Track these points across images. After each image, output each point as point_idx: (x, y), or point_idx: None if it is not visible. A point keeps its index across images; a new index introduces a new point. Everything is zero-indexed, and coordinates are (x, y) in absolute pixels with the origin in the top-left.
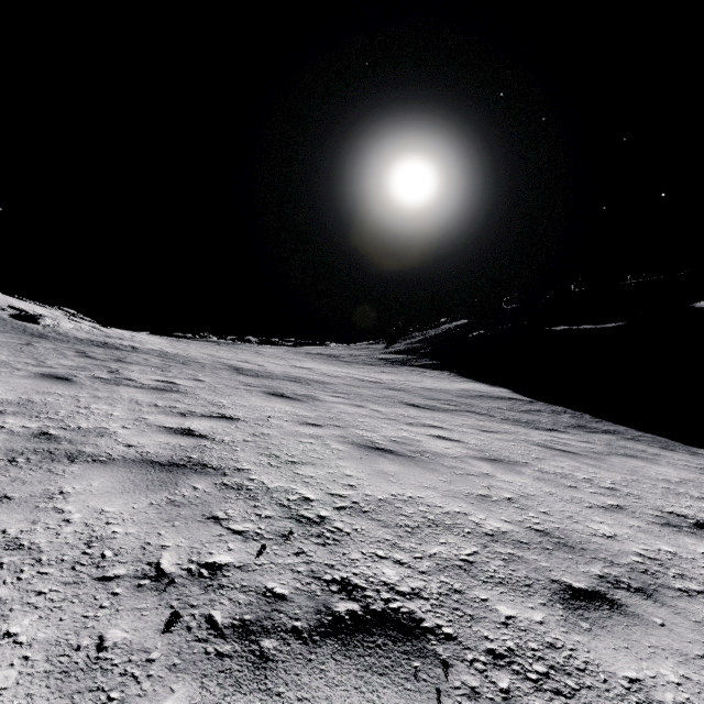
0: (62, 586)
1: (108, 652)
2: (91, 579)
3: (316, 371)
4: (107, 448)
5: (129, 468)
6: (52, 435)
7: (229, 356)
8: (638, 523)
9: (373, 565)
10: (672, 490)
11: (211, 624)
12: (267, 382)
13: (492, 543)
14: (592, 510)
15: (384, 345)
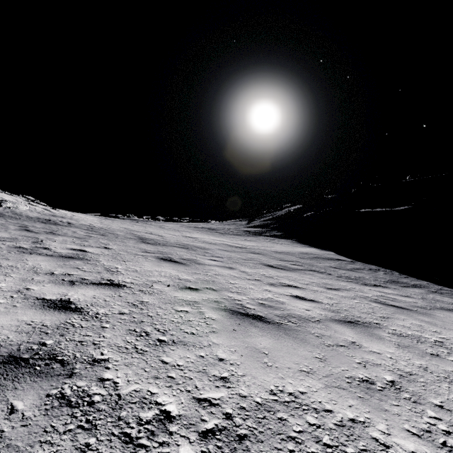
0: None
1: None
2: None
3: (200, 239)
4: None
5: None
6: None
7: (139, 229)
8: None
9: None
10: None
11: None
12: (162, 248)
13: None
14: None
15: (246, 222)
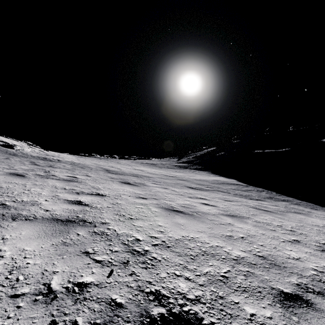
0: None
1: None
2: (6, 296)
3: (145, 171)
4: (34, 212)
5: (44, 223)
6: (6, 205)
7: (104, 164)
8: (309, 250)
9: (173, 281)
10: (321, 230)
11: None
12: (121, 176)
13: (237, 265)
14: (285, 243)
15: (177, 159)
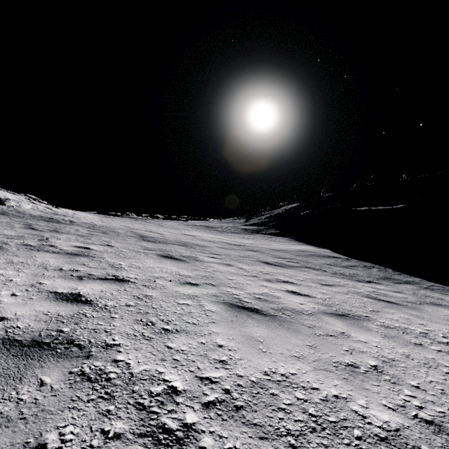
0: None
1: None
2: None
3: (199, 237)
4: None
5: None
6: None
7: (139, 227)
8: None
9: None
10: None
11: None
12: (162, 246)
13: None
14: None
15: (244, 220)
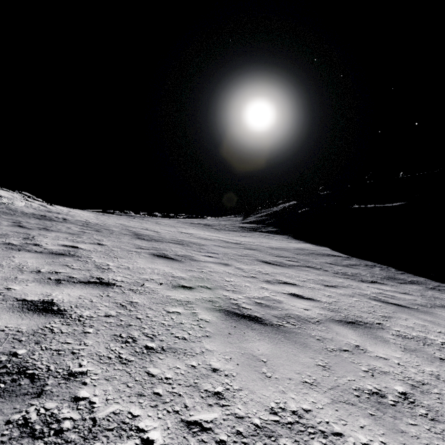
0: None
1: None
2: None
3: (195, 235)
4: None
5: None
6: None
7: (135, 225)
8: None
9: None
10: None
11: None
12: (157, 244)
13: None
14: None
15: (242, 218)
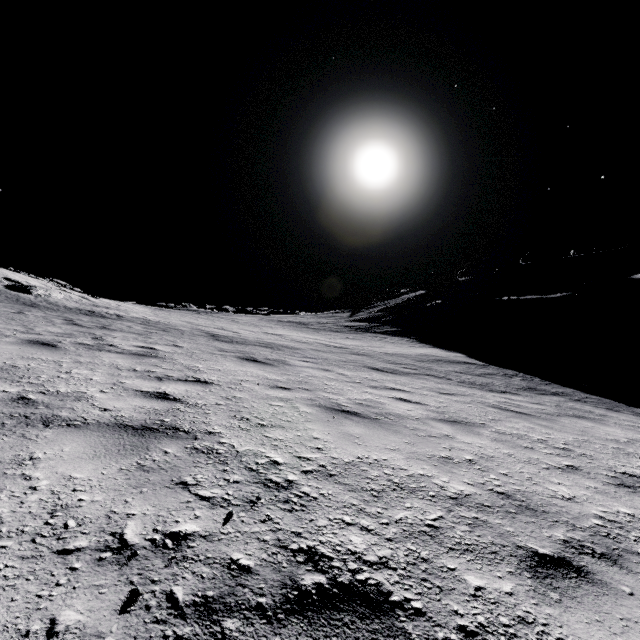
0: (18, 561)
1: (58, 639)
2: (51, 552)
3: (286, 337)
4: (83, 412)
5: (102, 432)
6: (30, 399)
7: (207, 324)
8: (594, 484)
9: (340, 533)
10: (622, 450)
11: (172, 602)
12: (241, 347)
13: (456, 507)
14: (549, 472)
15: (349, 314)
